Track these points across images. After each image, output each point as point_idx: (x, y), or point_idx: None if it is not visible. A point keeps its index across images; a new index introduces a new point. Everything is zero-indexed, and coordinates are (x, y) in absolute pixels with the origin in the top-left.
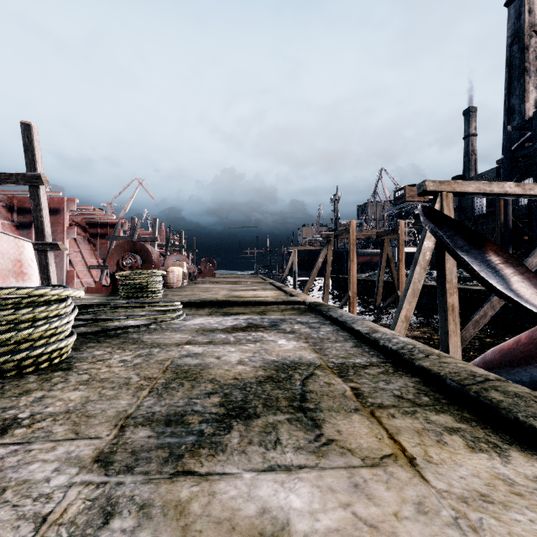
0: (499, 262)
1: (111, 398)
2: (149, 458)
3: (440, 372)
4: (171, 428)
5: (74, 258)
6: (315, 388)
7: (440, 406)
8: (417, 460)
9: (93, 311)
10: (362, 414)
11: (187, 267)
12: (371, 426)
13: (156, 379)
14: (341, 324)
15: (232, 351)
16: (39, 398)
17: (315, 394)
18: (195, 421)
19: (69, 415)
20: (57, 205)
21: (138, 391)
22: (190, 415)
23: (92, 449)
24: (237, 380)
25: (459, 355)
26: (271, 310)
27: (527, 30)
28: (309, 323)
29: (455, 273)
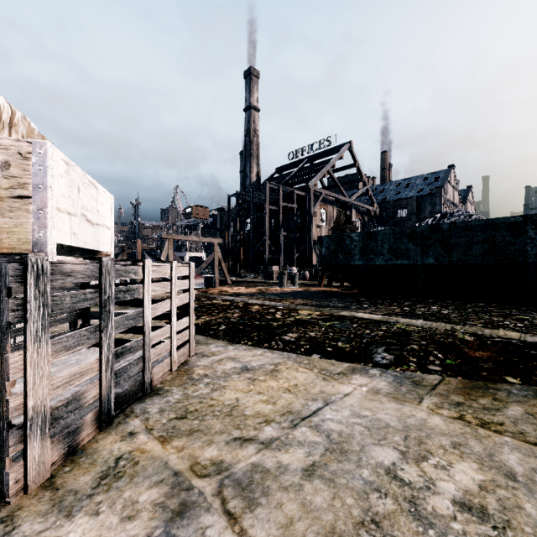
0: None
1: None
2: None
3: None
4: None
5: None
6: None
7: None
8: None
9: None
10: None
11: None
12: None
13: None
14: None
15: None
16: None
17: None
18: None
19: None
20: None
21: None
22: None
23: None
24: None
25: None
26: None
27: (252, 132)
28: None
29: None
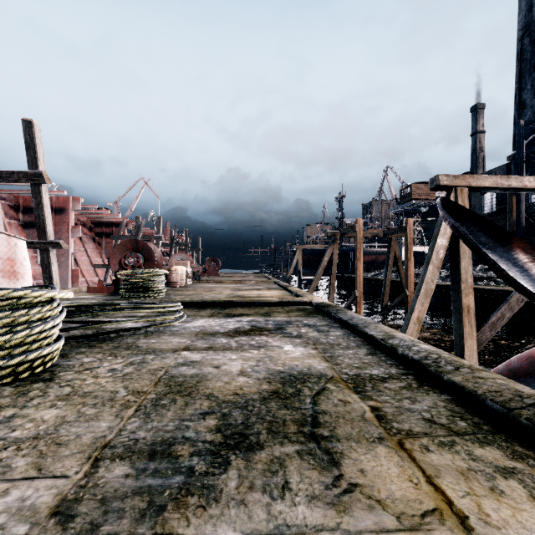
0: (528, 260)
1: (90, 418)
2: (122, 510)
3: (477, 390)
4: (155, 463)
5: (79, 257)
6: (328, 408)
7: (483, 435)
8: (470, 520)
9: (85, 313)
10: (388, 445)
11: (191, 266)
12: (402, 464)
13: (145, 394)
14: (352, 327)
15: (234, 358)
16: (9, 417)
17: (329, 416)
18: (185, 453)
19: (36, 442)
20: (62, 205)
21: (123, 409)
22: (179, 444)
23: (53, 494)
24: (237, 396)
25: (475, 359)
26: (276, 311)
27: None
28: (316, 326)
29: (470, 272)
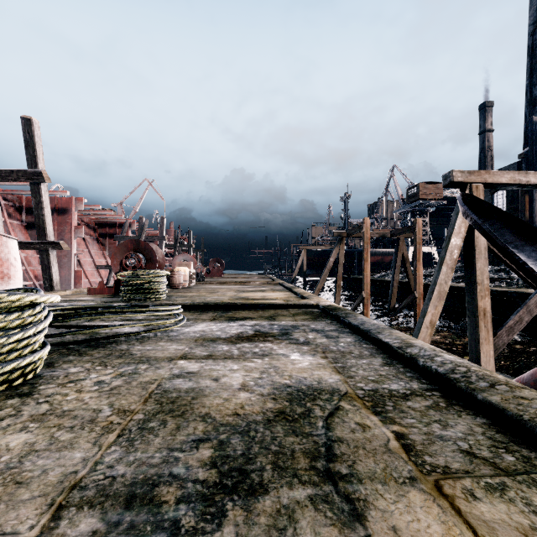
0: None
1: (63, 446)
2: None
3: (523, 414)
4: (132, 513)
5: (83, 257)
6: (344, 434)
7: None
8: None
9: (76, 318)
10: (422, 488)
11: (195, 267)
12: (444, 519)
13: (132, 413)
14: (364, 333)
15: (235, 369)
16: None
17: (347, 446)
18: (171, 498)
19: None
20: (65, 205)
21: (104, 434)
22: (164, 485)
23: None
24: (237, 417)
25: (492, 365)
26: (281, 314)
27: None
28: (325, 331)
29: (486, 273)
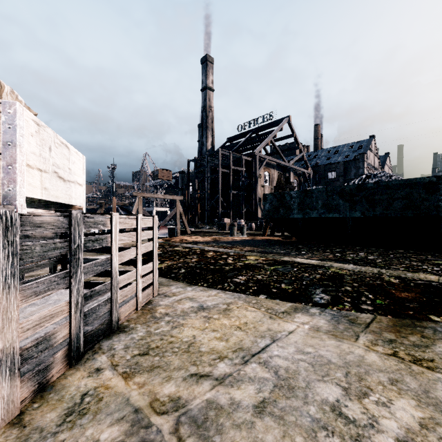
0: None
1: None
2: None
3: None
4: None
5: None
6: None
7: None
8: None
9: None
10: None
11: None
12: None
13: None
14: None
15: None
16: None
17: None
18: None
19: None
20: None
21: None
22: None
23: None
24: None
25: None
26: None
27: (208, 108)
28: None
29: None
